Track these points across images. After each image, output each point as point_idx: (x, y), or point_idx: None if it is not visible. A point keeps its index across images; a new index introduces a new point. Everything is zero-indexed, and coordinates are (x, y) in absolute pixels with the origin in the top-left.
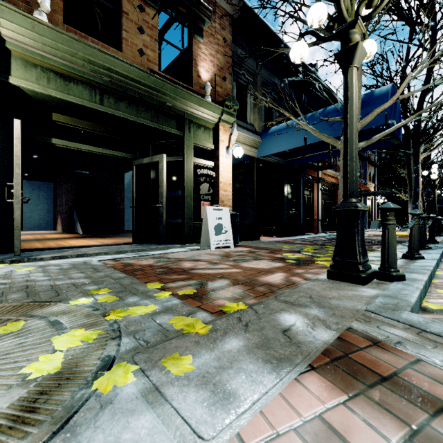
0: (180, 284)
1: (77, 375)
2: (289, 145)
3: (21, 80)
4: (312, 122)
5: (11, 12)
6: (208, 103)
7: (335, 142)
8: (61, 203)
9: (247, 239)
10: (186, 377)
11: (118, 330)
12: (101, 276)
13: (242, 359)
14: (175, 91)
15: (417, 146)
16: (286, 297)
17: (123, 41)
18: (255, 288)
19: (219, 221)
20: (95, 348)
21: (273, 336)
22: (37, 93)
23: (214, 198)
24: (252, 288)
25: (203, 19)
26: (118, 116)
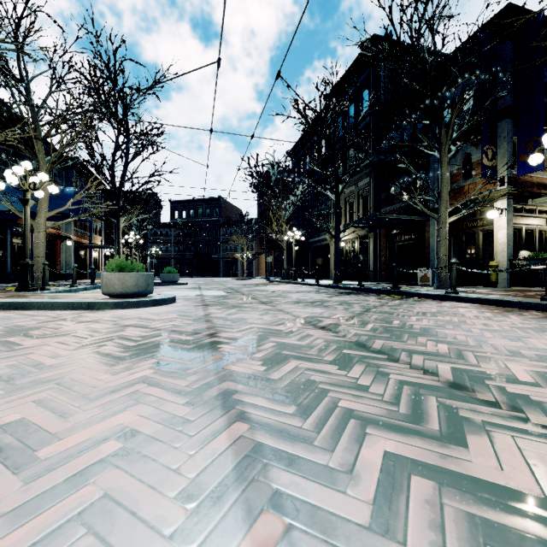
0: None
1: None
2: None
3: None
4: (17, 194)
5: None
6: None
7: (31, 221)
8: None
9: None
10: None
11: None
12: None
13: None
14: None
15: (119, 217)
16: None
17: None
18: None
19: None
20: None
21: None
22: None
23: None
24: None
25: None
26: None
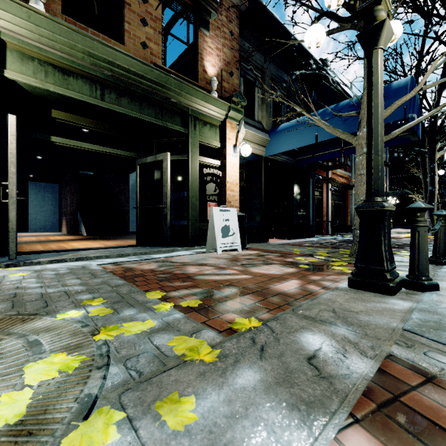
0: (183, 292)
1: (43, 427)
2: (299, 142)
3: (17, 74)
4: (324, 118)
5: (5, 0)
6: (214, 99)
7: (350, 138)
8: (66, 205)
9: (255, 241)
10: (187, 432)
11: (107, 355)
12: (98, 283)
13: (260, 403)
14: (180, 86)
15: (433, 144)
16: (306, 311)
17: (125, 34)
18: (267, 298)
19: (225, 222)
20: (74, 382)
21: (297, 365)
22: (35, 88)
23: (220, 198)
24: (264, 299)
25: (209, 11)
26: (119, 112)
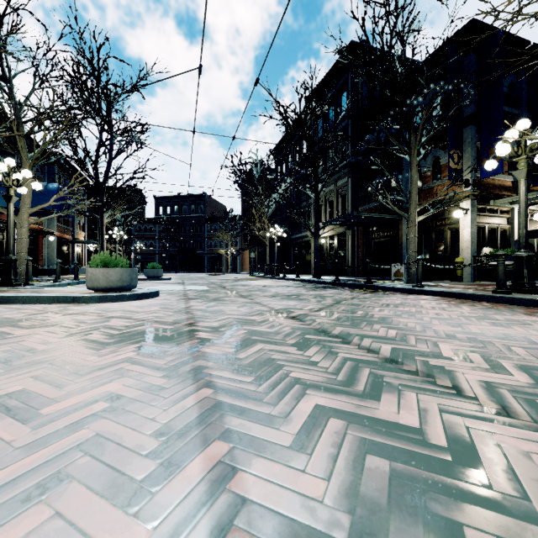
0: None
1: None
2: None
3: None
4: None
5: None
6: None
7: (14, 217)
8: None
9: None
10: None
11: None
12: None
13: None
14: None
15: (103, 213)
16: None
17: None
18: None
19: None
20: None
21: None
22: None
23: None
24: None
25: None
26: None
